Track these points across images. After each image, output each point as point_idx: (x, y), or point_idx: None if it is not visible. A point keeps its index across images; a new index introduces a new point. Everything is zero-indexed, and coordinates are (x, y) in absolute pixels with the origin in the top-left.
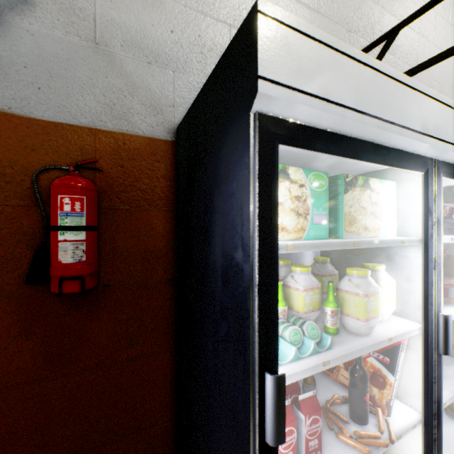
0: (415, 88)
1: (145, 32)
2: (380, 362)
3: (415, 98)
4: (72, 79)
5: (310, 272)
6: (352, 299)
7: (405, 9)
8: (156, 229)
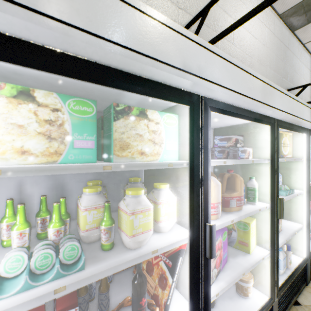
0: (174, 29)
1: None
2: (166, 265)
3: (174, 38)
4: None
5: (97, 193)
6: (124, 216)
7: (224, 1)
8: None
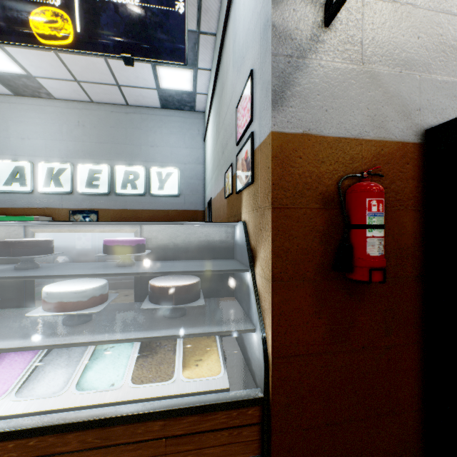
0: None
1: (397, 44)
2: None
3: None
4: (346, 98)
5: None
6: None
7: None
8: (405, 228)
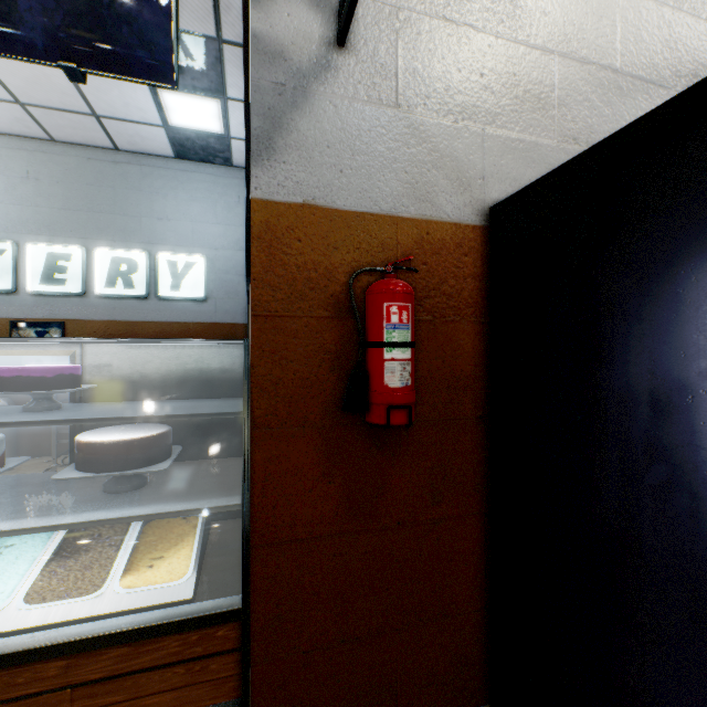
0: None
1: (451, 81)
2: None
3: None
4: (372, 155)
5: None
6: None
7: None
8: (463, 347)
